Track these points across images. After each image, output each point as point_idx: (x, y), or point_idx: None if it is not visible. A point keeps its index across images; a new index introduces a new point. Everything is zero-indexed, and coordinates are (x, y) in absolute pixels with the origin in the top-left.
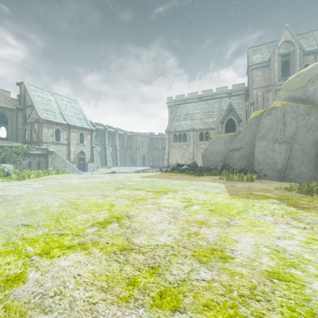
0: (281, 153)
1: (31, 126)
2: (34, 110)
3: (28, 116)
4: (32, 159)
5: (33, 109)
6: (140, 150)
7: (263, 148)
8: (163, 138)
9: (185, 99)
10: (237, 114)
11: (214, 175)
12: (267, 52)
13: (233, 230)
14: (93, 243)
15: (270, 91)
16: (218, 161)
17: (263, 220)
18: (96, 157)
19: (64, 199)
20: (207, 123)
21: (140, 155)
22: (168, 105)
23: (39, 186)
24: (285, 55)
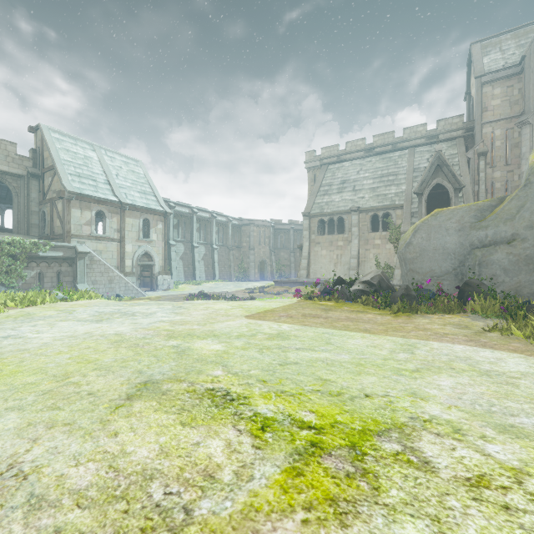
0: None
1: (51, 207)
2: (57, 176)
3: (48, 188)
4: (45, 268)
5: (54, 174)
6: (256, 251)
7: None
8: (297, 230)
9: (339, 153)
10: (454, 174)
11: (447, 312)
12: (514, 47)
13: None
14: None
15: (524, 125)
16: (440, 273)
17: None
18: (176, 263)
19: None
20: (387, 197)
21: (257, 261)
22: (307, 166)
23: None
24: None
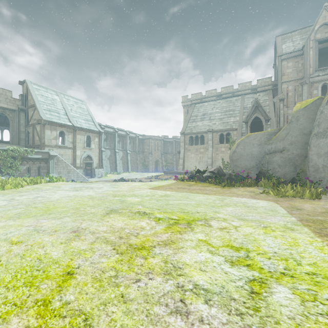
0: None
1: (33, 128)
2: (36, 110)
3: (30, 117)
4: (31, 164)
5: (35, 109)
6: (153, 154)
7: (324, 148)
8: (177, 142)
9: (202, 97)
10: (265, 111)
11: (249, 186)
12: (299, 39)
13: None
14: None
15: (304, 84)
16: (250, 167)
17: None
18: (105, 162)
19: None
20: (229, 124)
21: (153, 160)
22: (183, 105)
23: None
24: (321, 43)
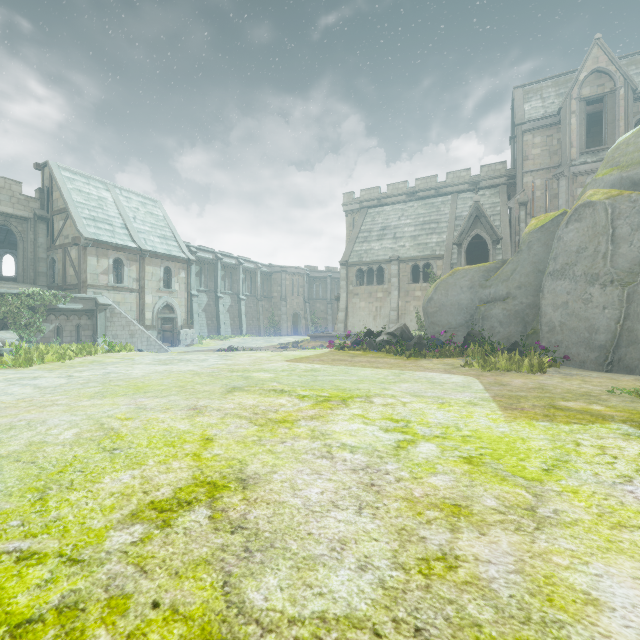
0: (607, 307)
1: (63, 254)
2: (70, 220)
3: (58, 232)
4: (64, 321)
5: (67, 218)
6: (288, 302)
7: (561, 296)
8: (335, 278)
9: (380, 196)
10: (491, 226)
11: (449, 356)
12: (554, 95)
13: (560, 543)
14: (107, 606)
15: (561, 177)
16: (456, 326)
17: (634, 501)
18: (199, 316)
19: (93, 420)
20: (428, 246)
21: (289, 313)
22: (345, 209)
23: (53, 381)
24: (593, 102)
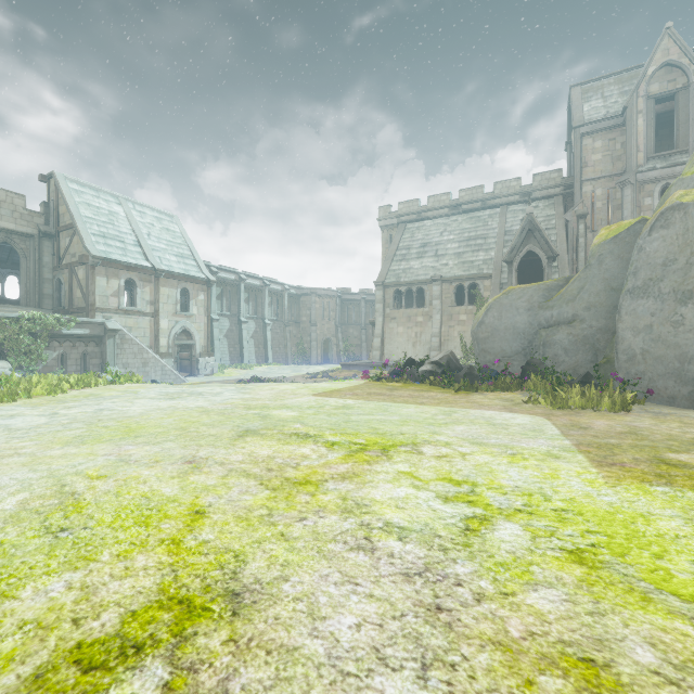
0: None
1: (70, 274)
2: (77, 236)
3: (65, 250)
4: (69, 348)
5: (74, 234)
6: (318, 327)
7: (644, 317)
8: (369, 301)
9: (420, 209)
10: (546, 241)
11: (506, 390)
12: (617, 93)
13: None
14: None
15: (626, 186)
16: (511, 353)
17: None
18: (220, 343)
19: (54, 478)
20: (474, 265)
21: (319, 339)
22: (381, 225)
23: (31, 421)
24: (661, 101)
